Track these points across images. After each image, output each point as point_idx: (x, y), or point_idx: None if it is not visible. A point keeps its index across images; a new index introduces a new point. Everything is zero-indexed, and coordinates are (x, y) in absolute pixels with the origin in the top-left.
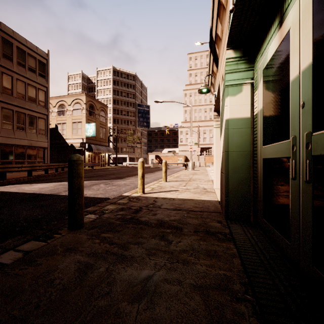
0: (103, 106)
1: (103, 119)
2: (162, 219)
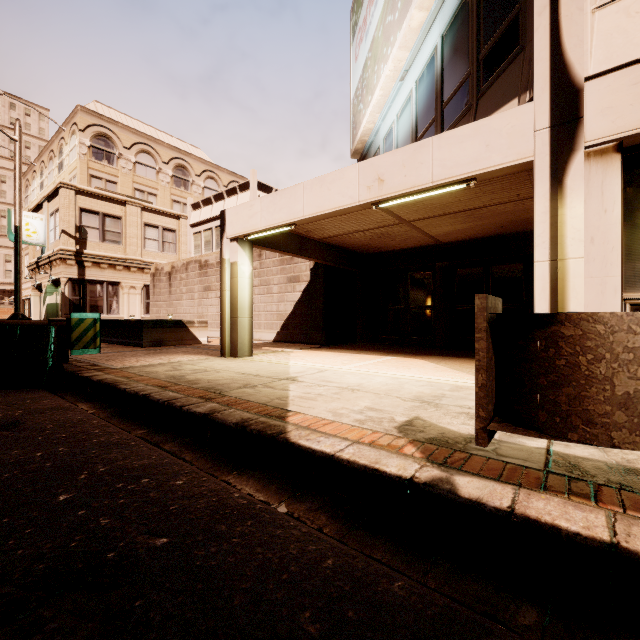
0: None
1: None
2: None
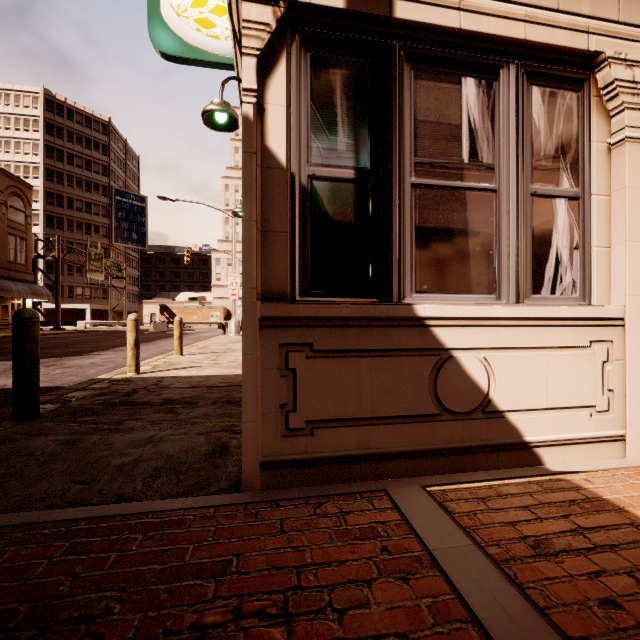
0: (17, 183)
1: (17, 215)
2: (171, 398)
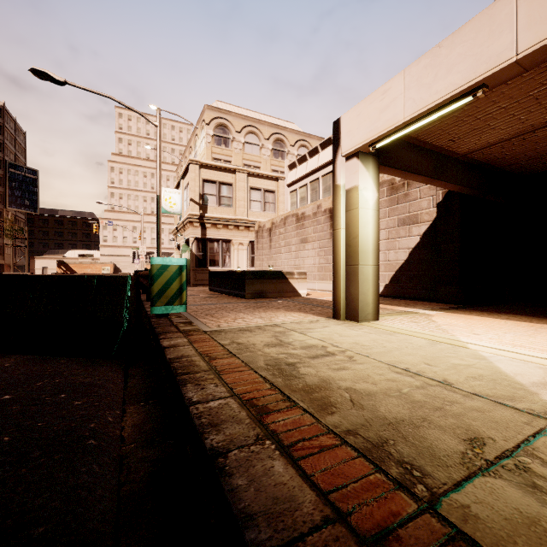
0: None
1: None
2: None
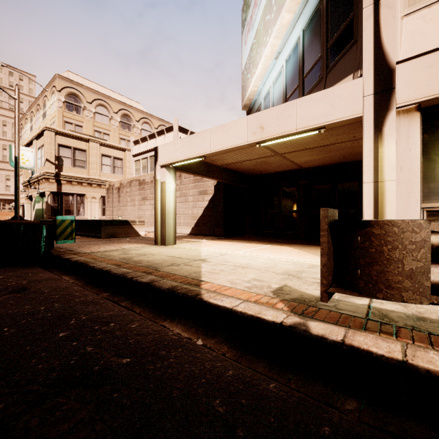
0: None
1: None
2: None
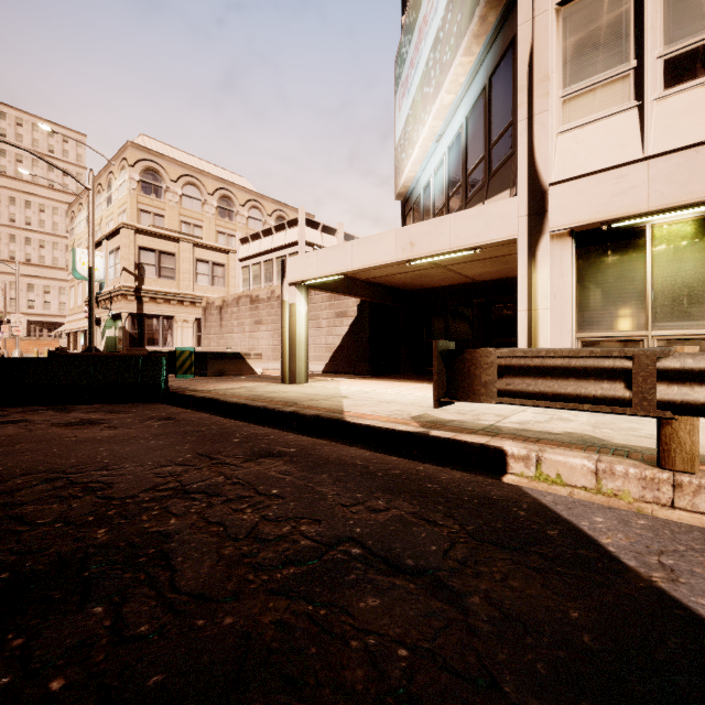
0: None
1: None
2: None
